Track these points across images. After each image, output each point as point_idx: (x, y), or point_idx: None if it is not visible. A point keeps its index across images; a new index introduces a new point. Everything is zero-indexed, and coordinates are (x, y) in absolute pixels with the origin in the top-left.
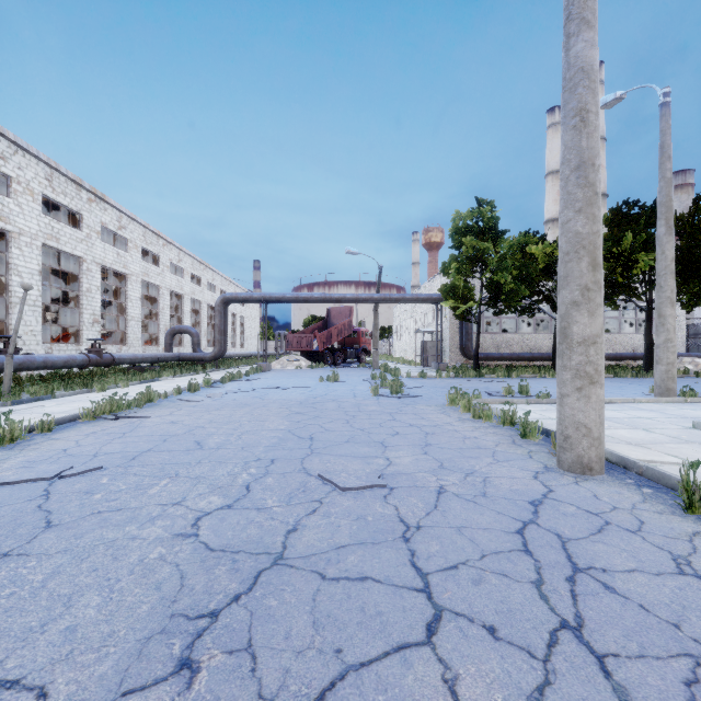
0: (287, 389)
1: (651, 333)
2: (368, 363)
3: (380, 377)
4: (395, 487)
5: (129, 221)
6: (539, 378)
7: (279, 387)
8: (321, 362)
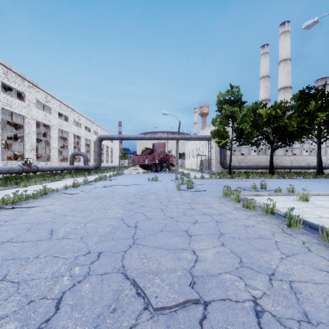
0: (129, 185)
1: (320, 155)
2: (173, 170)
3: (180, 178)
4: (209, 303)
5: (52, 98)
6: (264, 179)
7: (125, 184)
8: (149, 170)
